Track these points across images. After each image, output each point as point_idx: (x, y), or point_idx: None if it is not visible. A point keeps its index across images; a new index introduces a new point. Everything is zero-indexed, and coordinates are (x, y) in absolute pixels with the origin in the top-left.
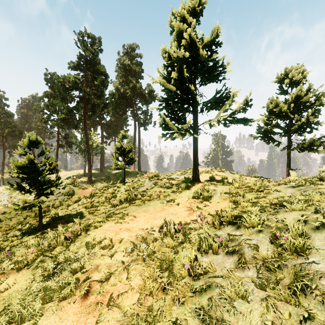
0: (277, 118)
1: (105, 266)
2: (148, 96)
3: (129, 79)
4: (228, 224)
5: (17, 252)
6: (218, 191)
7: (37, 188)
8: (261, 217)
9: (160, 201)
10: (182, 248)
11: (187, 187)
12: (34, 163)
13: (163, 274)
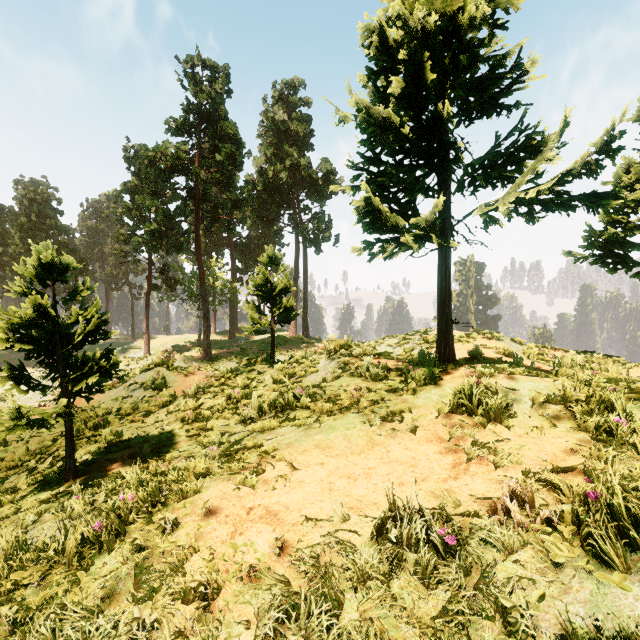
0: None
1: None
2: (323, 184)
3: (286, 151)
4: None
5: None
6: (524, 392)
7: (62, 377)
8: None
9: (360, 417)
10: None
11: (430, 378)
12: (51, 316)
13: None
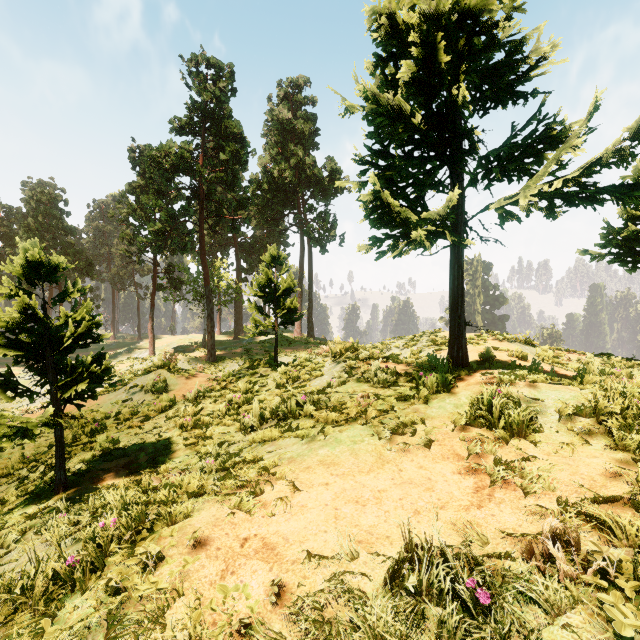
0: None
1: None
2: (328, 183)
3: (291, 150)
4: None
5: None
6: (548, 403)
7: (52, 383)
8: None
9: (368, 428)
10: None
11: (443, 385)
12: (39, 319)
13: None
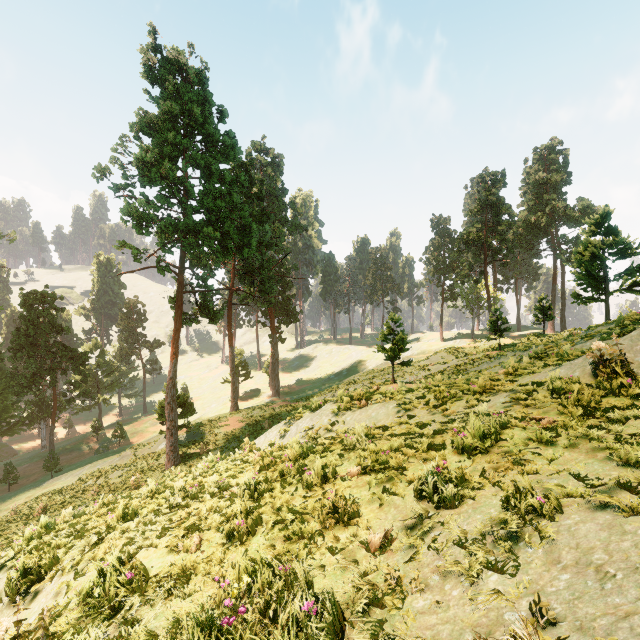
0: None
1: None
2: (579, 215)
3: (544, 200)
4: None
5: None
6: None
7: (498, 331)
8: None
9: None
10: None
11: None
12: (498, 319)
13: None
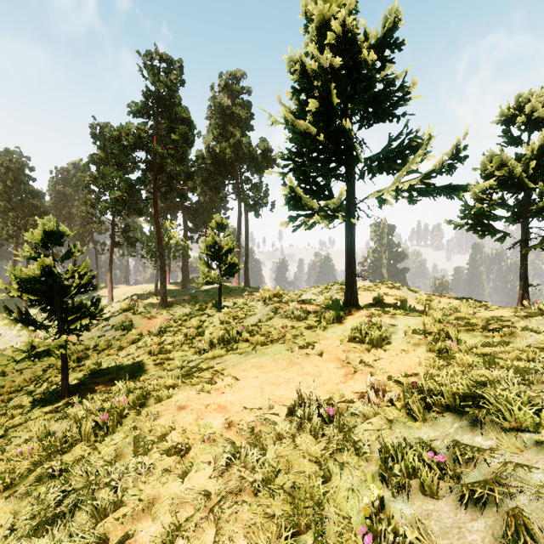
0: (501, 188)
1: (167, 505)
2: (261, 159)
3: (230, 131)
4: (444, 411)
5: (15, 441)
6: (400, 327)
7: (59, 319)
8: (541, 403)
9: (285, 346)
10: (340, 466)
11: (337, 318)
12: (52, 273)
13: (301, 541)
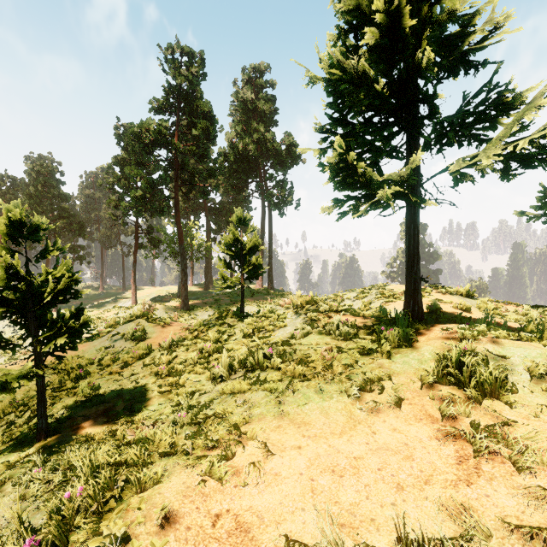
0: None
1: None
2: (285, 155)
3: (253, 127)
4: None
5: None
6: (515, 360)
7: (34, 336)
8: None
9: (336, 384)
10: None
11: (405, 340)
12: (21, 277)
13: None
